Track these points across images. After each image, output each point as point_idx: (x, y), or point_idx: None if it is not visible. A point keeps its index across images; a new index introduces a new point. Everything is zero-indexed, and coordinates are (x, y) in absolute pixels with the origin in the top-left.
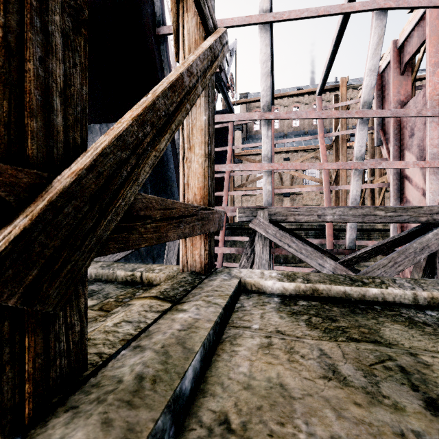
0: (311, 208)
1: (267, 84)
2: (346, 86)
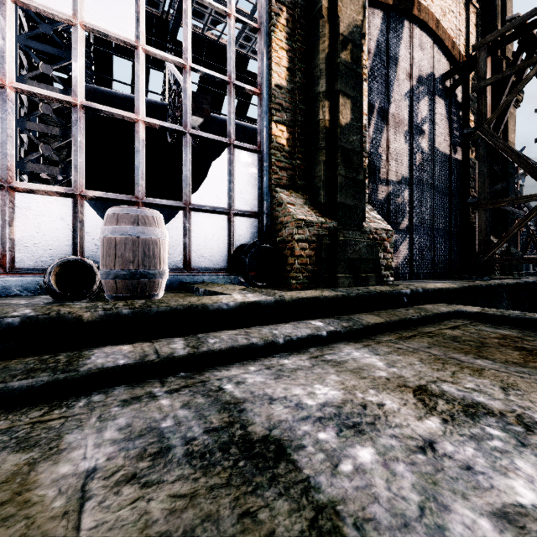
0: None
1: None
2: None
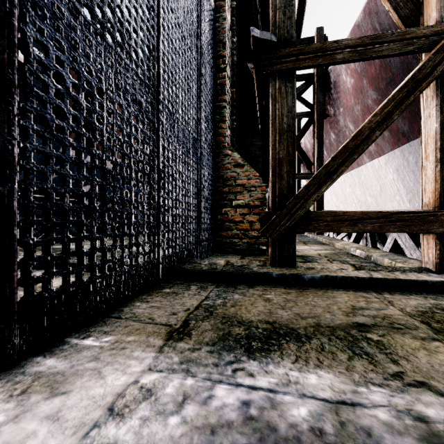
0: None
1: None
2: None
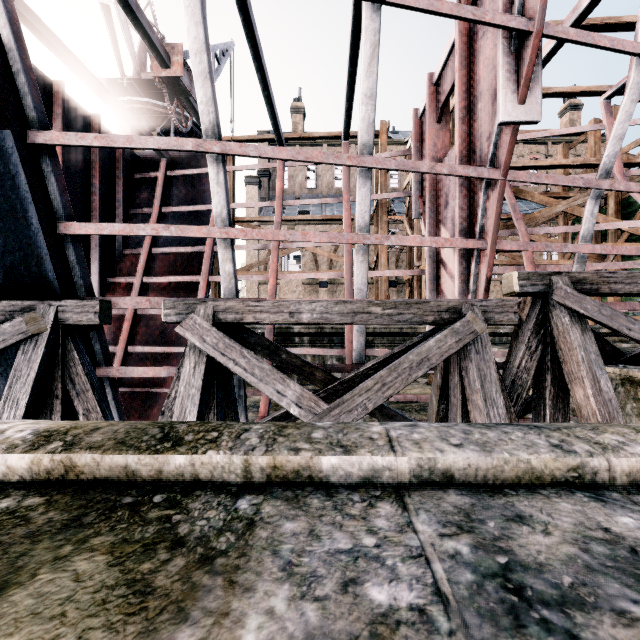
0: (281, 302)
1: (206, 93)
2: (386, 134)
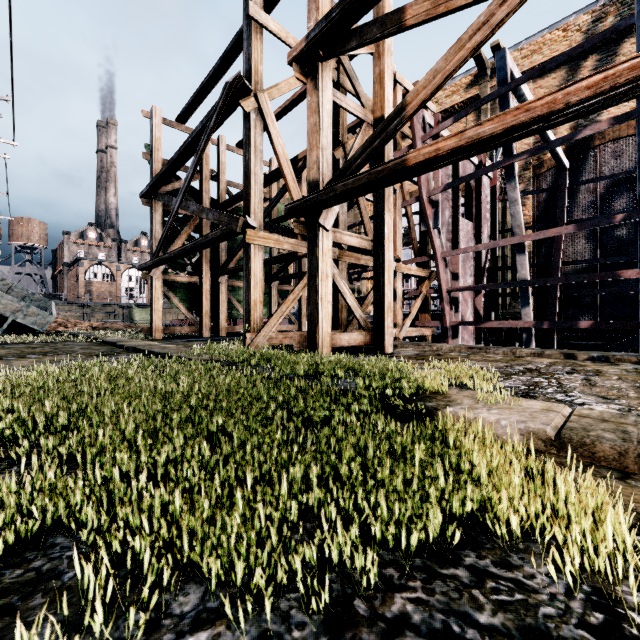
0: None
1: None
2: None
